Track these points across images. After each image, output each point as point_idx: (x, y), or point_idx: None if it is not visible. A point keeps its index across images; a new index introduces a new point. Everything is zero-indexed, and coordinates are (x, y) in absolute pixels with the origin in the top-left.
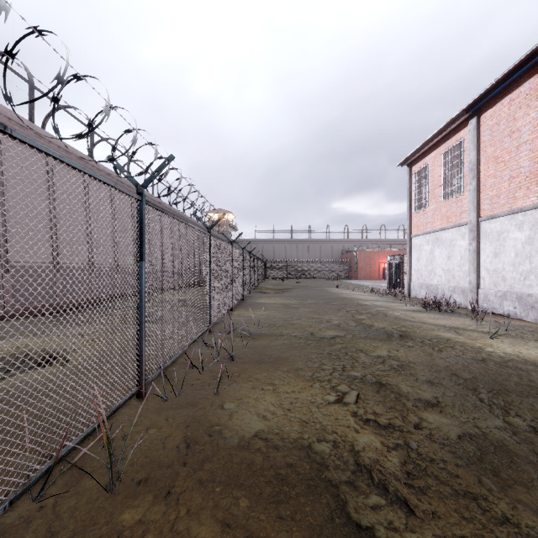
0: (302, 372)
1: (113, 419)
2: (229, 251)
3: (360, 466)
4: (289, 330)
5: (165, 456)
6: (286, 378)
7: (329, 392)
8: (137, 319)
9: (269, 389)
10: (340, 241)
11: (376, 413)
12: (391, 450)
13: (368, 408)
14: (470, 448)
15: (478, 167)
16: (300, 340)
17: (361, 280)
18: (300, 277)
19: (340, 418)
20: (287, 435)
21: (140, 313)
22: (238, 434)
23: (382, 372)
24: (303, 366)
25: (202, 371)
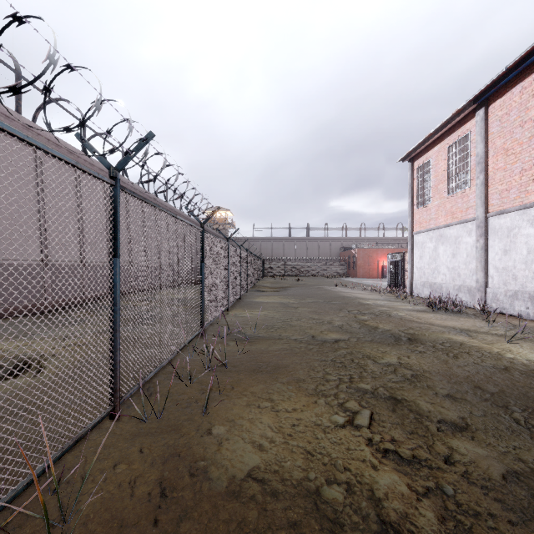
0: (304, 385)
1: (75, 451)
2: (225, 248)
3: (384, 524)
4: (288, 333)
5: (131, 509)
6: (286, 392)
7: (336, 412)
8: (110, 327)
9: (266, 407)
10: (339, 239)
11: (395, 440)
12: (421, 499)
13: (385, 434)
14: (521, 495)
15: (486, 160)
16: (301, 345)
17: (359, 278)
18: (298, 275)
19: (353, 448)
20: (289, 475)
21: (114, 320)
22: (227, 473)
23: (395, 385)
24: (304, 376)
25: (190, 384)
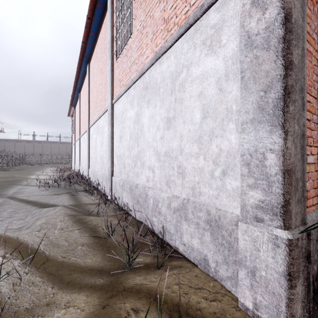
0: None
1: None
2: None
3: None
4: None
5: None
6: None
7: None
8: None
9: None
10: None
11: None
12: None
13: None
14: None
15: (75, 125)
16: None
17: None
18: (50, 163)
19: None
20: None
21: None
22: None
23: None
24: None
25: None
